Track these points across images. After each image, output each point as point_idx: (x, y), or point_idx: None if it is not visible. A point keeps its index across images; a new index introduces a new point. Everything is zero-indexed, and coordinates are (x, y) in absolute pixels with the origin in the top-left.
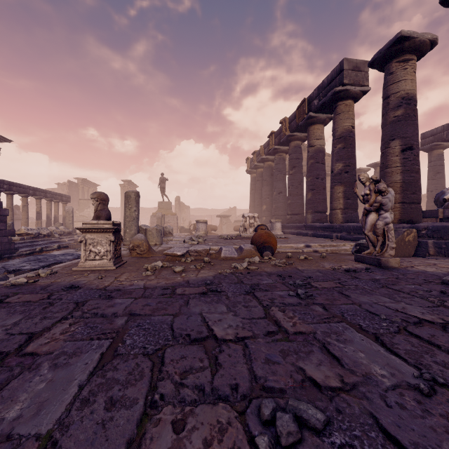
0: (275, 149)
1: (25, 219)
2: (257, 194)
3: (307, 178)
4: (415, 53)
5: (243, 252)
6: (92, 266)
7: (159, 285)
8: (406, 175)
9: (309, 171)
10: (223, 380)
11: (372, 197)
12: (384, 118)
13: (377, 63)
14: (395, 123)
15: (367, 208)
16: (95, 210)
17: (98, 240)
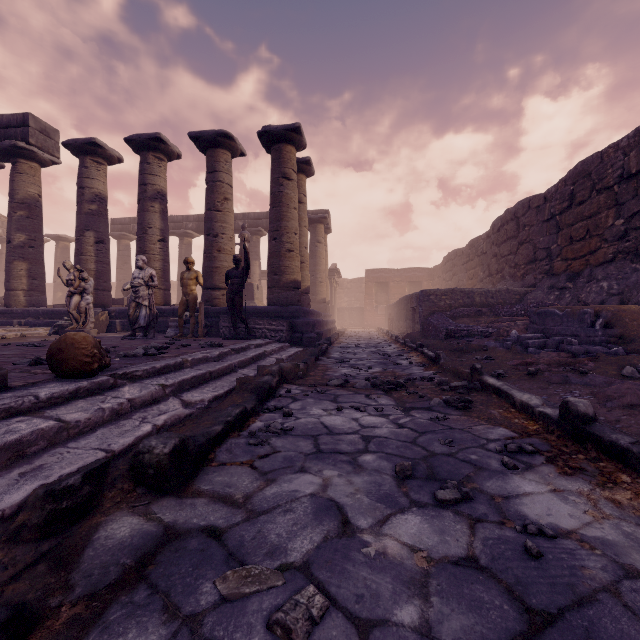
0: None
1: None
2: None
3: None
4: (107, 161)
5: None
6: None
7: None
8: (100, 265)
9: None
10: (40, 354)
11: (77, 282)
12: (79, 206)
13: (73, 149)
14: (90, 216)
15: (72, 290)
16: None
17: None
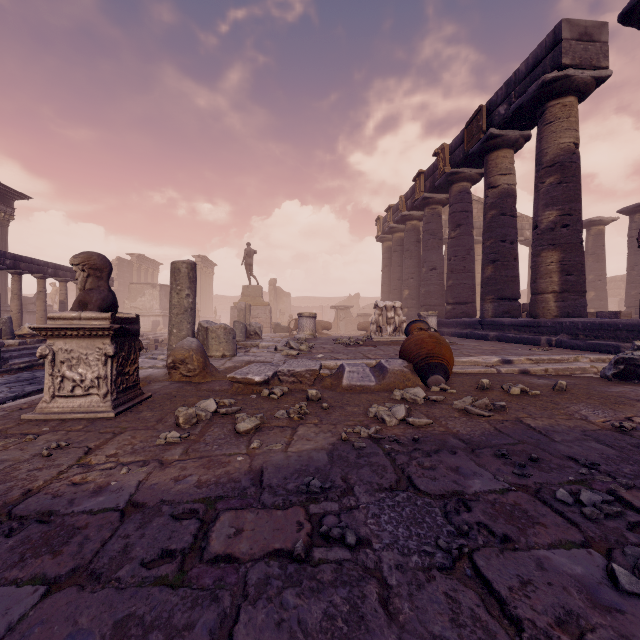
0: (425, 199)
1: (41, 312)
2: (394, 273)
3: (485, 242)
4: None
5: (386, 377)
6: (66, 411)
7: (175, 495)
8: None
9: (489, 229)
10: None
11: None
12: None
13: None
14: None
15: None
16: (81, 291)
17: (80, 353)
